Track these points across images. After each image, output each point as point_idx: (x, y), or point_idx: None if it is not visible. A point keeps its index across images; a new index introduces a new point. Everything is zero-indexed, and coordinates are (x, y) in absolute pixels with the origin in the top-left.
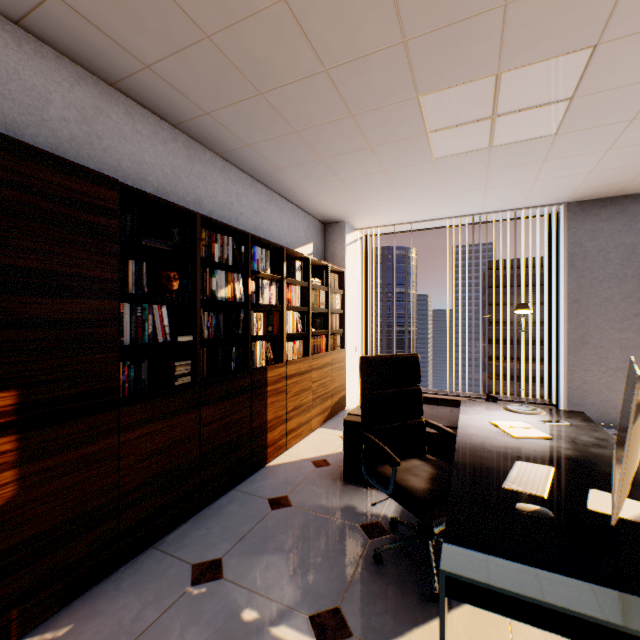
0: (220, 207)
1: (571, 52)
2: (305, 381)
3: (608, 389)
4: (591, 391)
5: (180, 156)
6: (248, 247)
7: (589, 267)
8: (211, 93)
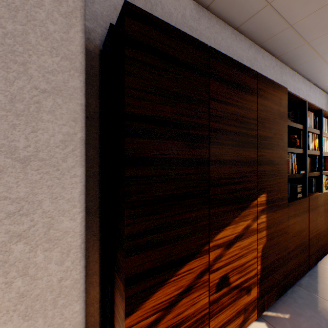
0: None
1: None
2: None
3: None
4: None
5: (277, 73)
6: (321, 117)
7: None
8: (322, 27)
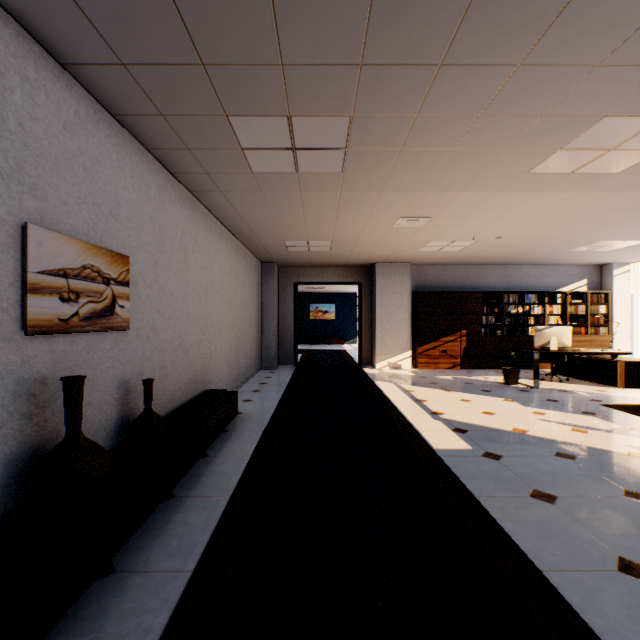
0: (517, 282)
1: (597, 242)
2: None
3: None
4: None
5: (501, 272)
6: (523, 296)
7: None
8: (504, 261)
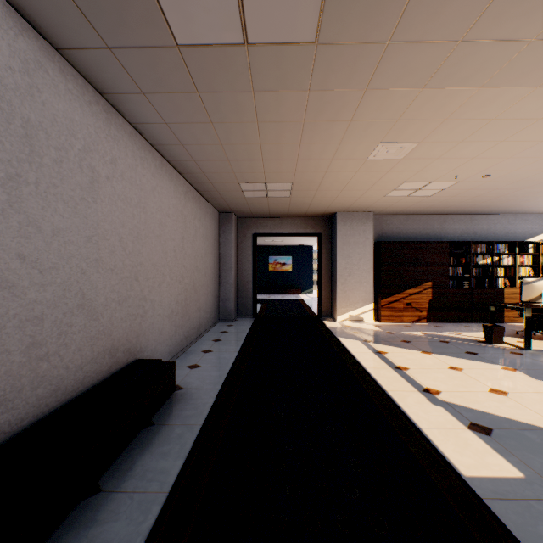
0: (484, 231)
1: None
2: None
3: None
4: None
5: (467, 222)
6: (492, 246)
7: None
8: (473, 210)
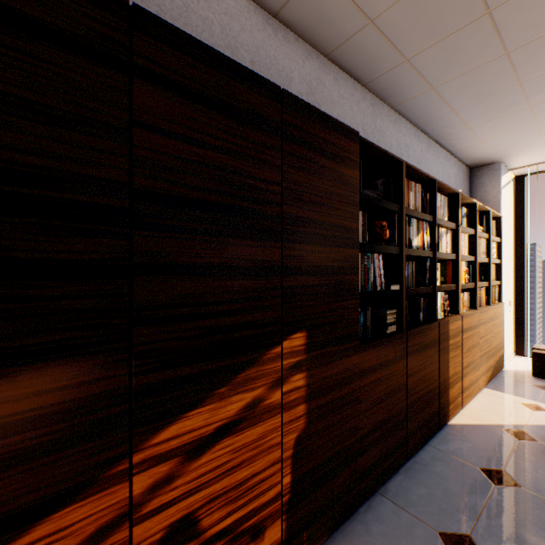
0: None
1: None
2: (474, 336)
3: None
4: None
5: (367, 114)
6: (434, 193)
7: None
8: (424, 32)
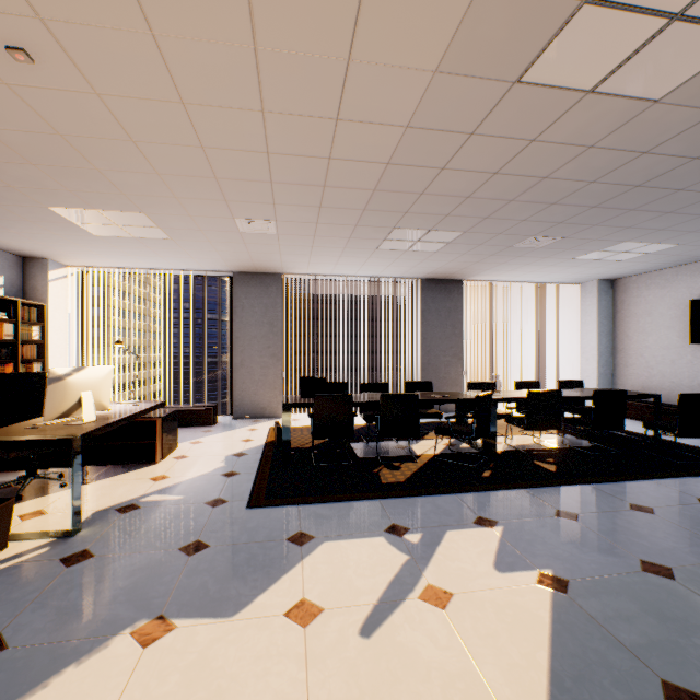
0: None
1: (133, 212)
2: None
3: (255, 394)
4: (246, 396)
5: None
6: None
7: (245, 316)
8: None
